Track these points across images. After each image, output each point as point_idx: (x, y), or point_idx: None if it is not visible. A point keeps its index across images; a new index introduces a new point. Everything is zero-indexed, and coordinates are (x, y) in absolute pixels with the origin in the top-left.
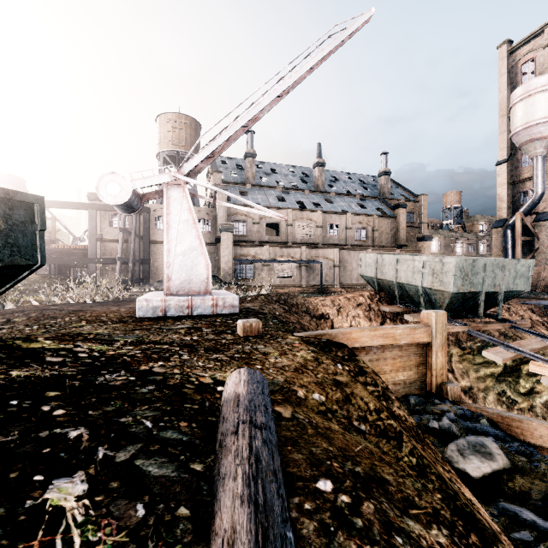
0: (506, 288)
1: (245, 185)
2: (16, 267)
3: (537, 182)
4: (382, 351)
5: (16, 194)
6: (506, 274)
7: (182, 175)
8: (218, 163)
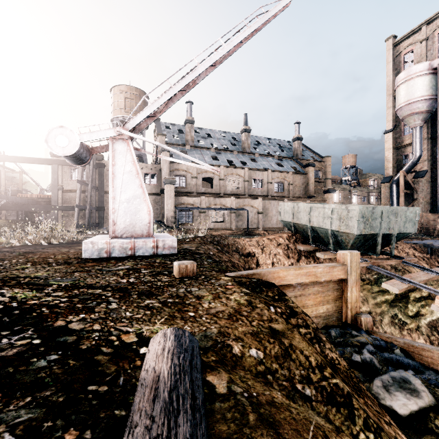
0: (398, 230)
1: (185, 146)
2: None
3: (416, 147)
4: (305, 288)
5: None
6: (398, 219)
7: (126, 131)
8: (163, 128)
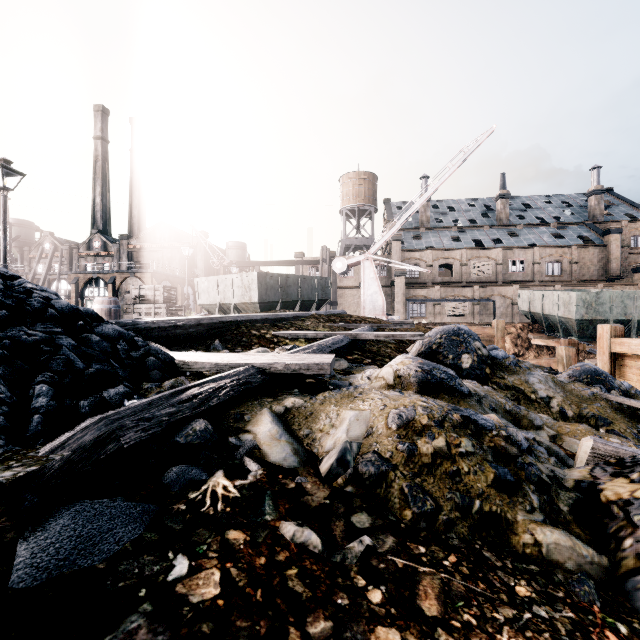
0: None
1: (419, 229)
2: (326, 300)
3: None
4: None
5: (327, 278)
6: (638, 304)
7: (371, 255)
8: (394, 210)
